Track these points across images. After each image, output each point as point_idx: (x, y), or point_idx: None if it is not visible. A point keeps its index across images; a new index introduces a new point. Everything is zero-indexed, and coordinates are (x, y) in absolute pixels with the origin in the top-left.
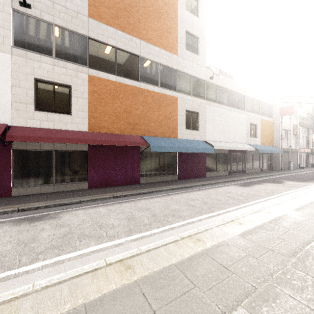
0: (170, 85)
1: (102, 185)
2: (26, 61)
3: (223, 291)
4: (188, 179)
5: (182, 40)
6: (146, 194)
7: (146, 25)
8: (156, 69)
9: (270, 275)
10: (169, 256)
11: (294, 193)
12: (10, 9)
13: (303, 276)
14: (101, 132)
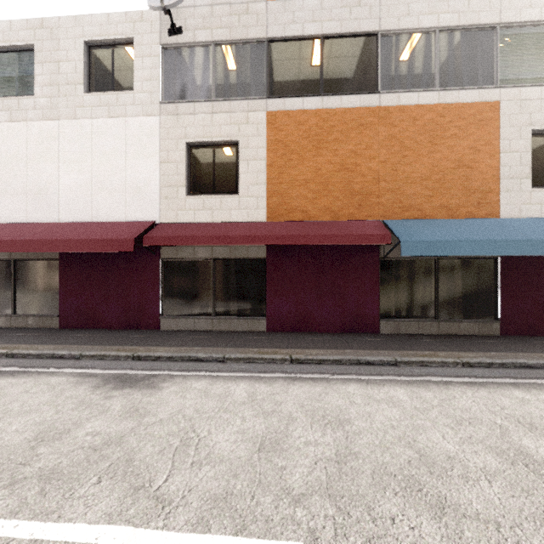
0: (473, 75)
1: (292, 328)
2: (177, 119)
3: None
4: (541, 336)
5: None
6: (375, 367)
7: None
8: (427, 48)
9: None
10: None
11: None
12: (158, 48)
13: None
14: (291, 220)
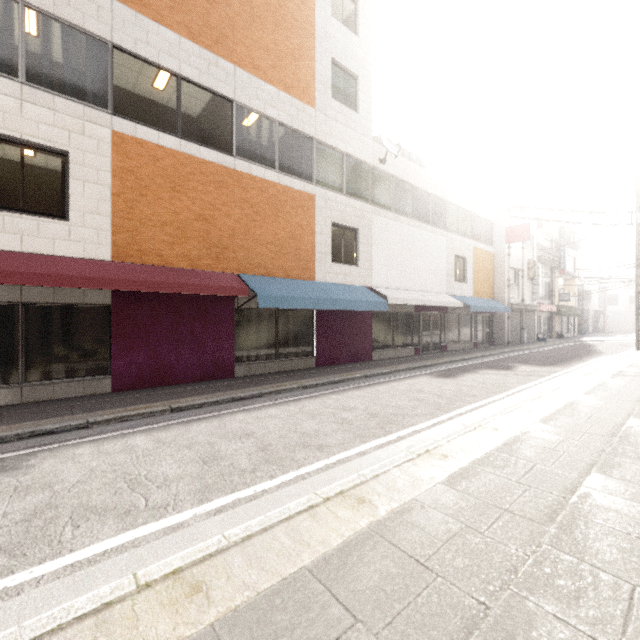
0: (300, 169)
1: (146, 384)
2: None
3: (419, 625)
4: (336, 365)
5: (324, 78)
6: (247, 400)
7: (249, 36)
8: (271, 134)
9: (512, 571)
10: (295, 547)
11: (534, 387)
12: None
13: (575, 567)
14: (145, 263)
